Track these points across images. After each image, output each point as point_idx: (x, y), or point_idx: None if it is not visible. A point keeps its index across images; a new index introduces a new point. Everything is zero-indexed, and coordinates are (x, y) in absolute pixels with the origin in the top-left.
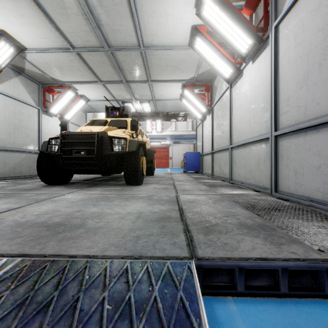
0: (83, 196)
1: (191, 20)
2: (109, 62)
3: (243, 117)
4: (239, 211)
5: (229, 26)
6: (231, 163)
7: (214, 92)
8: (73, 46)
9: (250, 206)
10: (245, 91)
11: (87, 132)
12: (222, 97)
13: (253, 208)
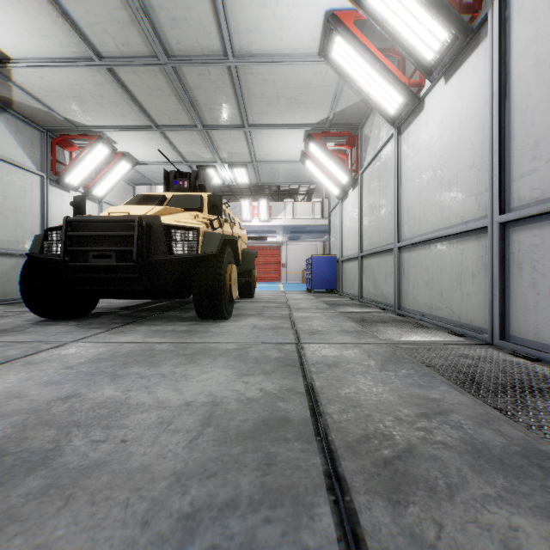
0: (102, 349)
1: (325, 1)
2: (171, 89)
3: (424, 189)
4: (449, 398)
5: (401, 6)
6: (398, 277)
7: (364, 146)
8: (100, 54)
9: (465, 378)
10: (430, 138)
11: (119, 217)
12: (380, 154)
13: (478, 387)
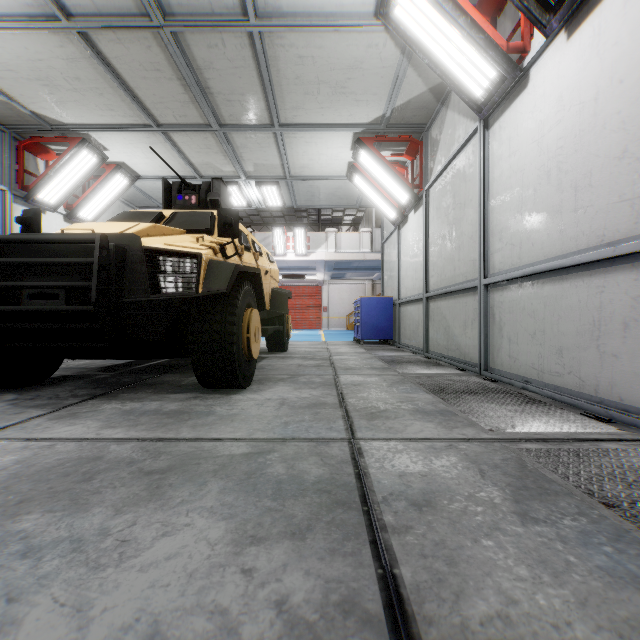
0: (9, 458)
1: None
2: (172, 69)
3: (528, 200)
4: None
5: None
6: (485, 326)
7: (430, 154)
8: (66, 11)
9: None
10: (539, 125)
11: (71, 235)
12: (455, 161)
13: None
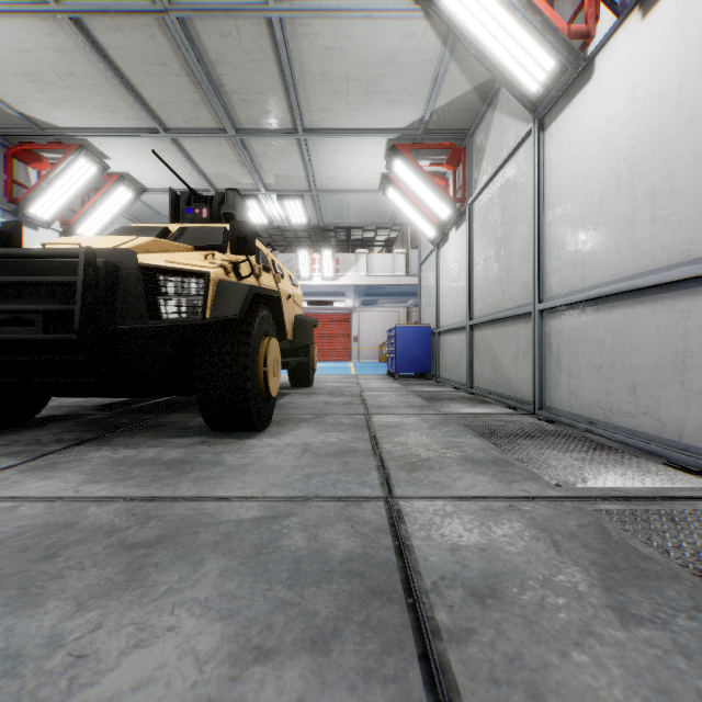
0: None
1: None
2: (180, 62)
3: (593, 211)
4: None
5: None
6: (540, 358)
7: (475, 163)
8: None
9: None
10: (606, 123)
11: (50, 249)
12: (504, 169)
13: None
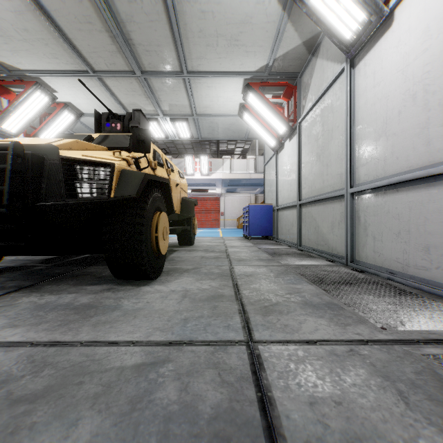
0: None
1: None
2: (101, 22)
3: (393, 121)
4: None
5: None
6: (351, 226)
7: (303, 95)
8: None
9: None
10: (403, 56)
11: None
12: (324, 97)
13: None
